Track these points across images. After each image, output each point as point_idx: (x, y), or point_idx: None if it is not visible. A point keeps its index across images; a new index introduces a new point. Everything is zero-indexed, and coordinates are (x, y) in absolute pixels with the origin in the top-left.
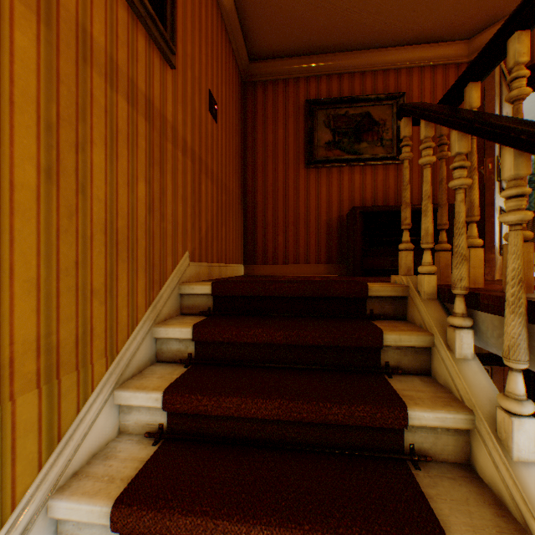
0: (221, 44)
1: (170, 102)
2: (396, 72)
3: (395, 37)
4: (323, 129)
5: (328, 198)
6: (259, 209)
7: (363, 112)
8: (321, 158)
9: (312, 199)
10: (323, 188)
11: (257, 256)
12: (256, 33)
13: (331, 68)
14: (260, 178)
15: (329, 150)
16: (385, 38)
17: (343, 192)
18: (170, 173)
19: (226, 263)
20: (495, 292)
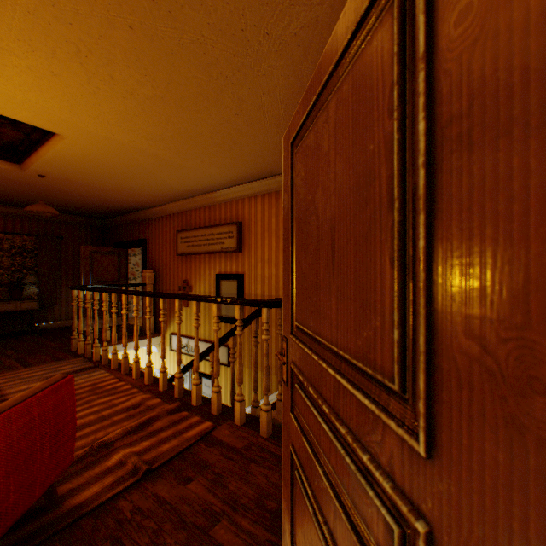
0: None
1: None
2: None
3: None
4: None
5: None
6: None
7: None
8: None
9: None
10: None
11: None
12: None
13: None
14: None
15: None
16: None
17: None
18: None
19: None
20: (224, 409)
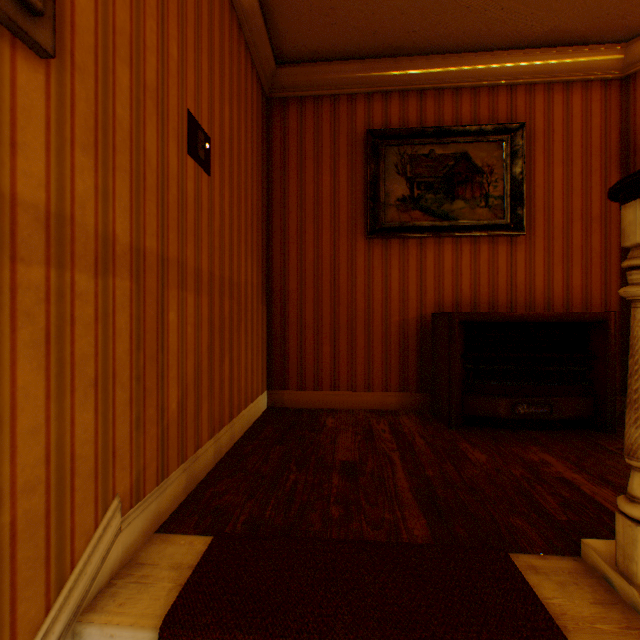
0: (222, 27)
1: (33, 148)
2: (509, 90)
3: (514, 32)
4: (394, 177)
5: (401, 287)
6: (292, 301)
7: (457, 151)
8: (391, 223)
9: (376, 287)
10: (393, 270)
11: (289, 376)
12: (286, 16)
13: (407, 81)
14: (293, 252)
15: (404, 210)
16: (497, 34)
17: (427, 278)
18: (33, 348)
19: (233, 418)
20: None
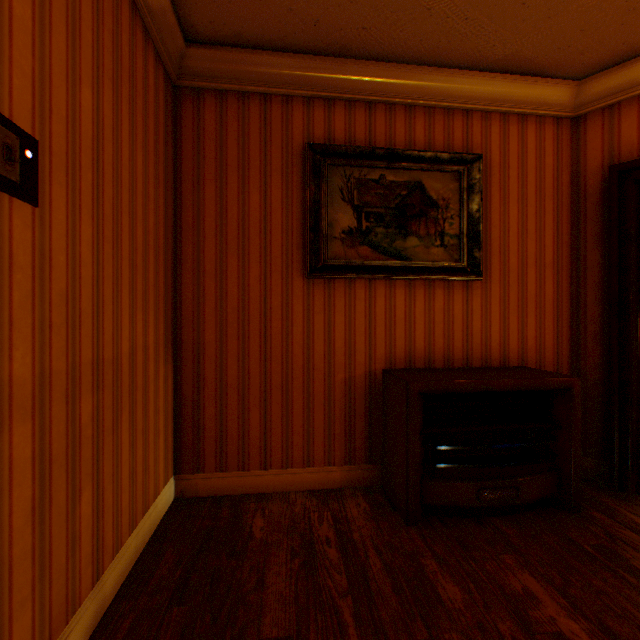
0: None
1: None
2: (466, 115)
3: (474, 50)
4: (338, 204)
5: (348, 337)
6: (209, 356)
7: (411, 179)
8: (336, 260)
9: (318, 338)
10: (338, 317)
11: (206, 454)
12: None
13: (355, 88)
14: (211, 291)
15: (351, 244)
16: (457, 49)
17: (377, 327)
18: None
19: (103, 572)
20: None
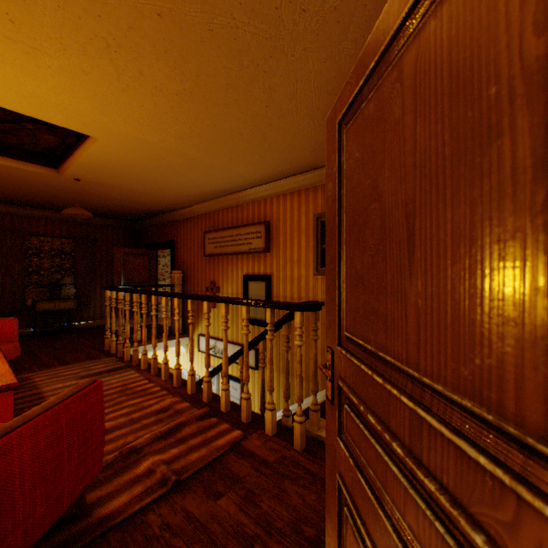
0: None
1: None
2: None
3: None
4: None
5: None
6: None
7: None
8: None
9: None
10: None
11: None
12: None
13: None
14: None
15: None
16: None
17: None
18: None
19: None
20: (253, 417)
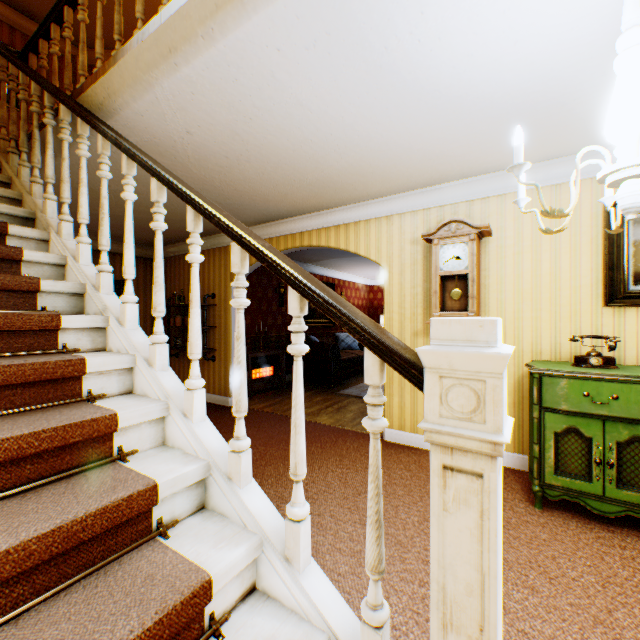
0: None
1: None
2: (13, 30)
3: None
4: None
5: None
6: None
7: None
8: None
9: None
10: None
11: None
12: None
13: None
14: None
15: None
16: None
17: None
18: None
19: None
20: None
